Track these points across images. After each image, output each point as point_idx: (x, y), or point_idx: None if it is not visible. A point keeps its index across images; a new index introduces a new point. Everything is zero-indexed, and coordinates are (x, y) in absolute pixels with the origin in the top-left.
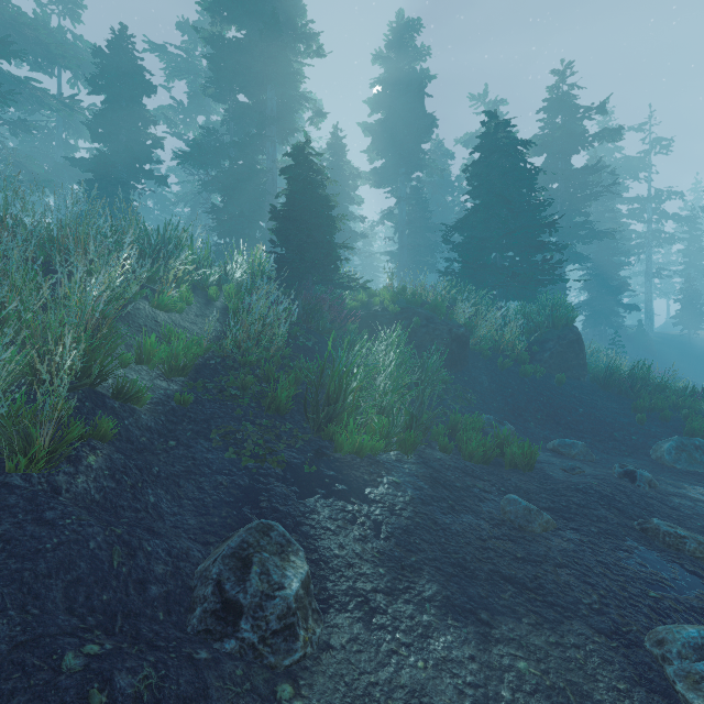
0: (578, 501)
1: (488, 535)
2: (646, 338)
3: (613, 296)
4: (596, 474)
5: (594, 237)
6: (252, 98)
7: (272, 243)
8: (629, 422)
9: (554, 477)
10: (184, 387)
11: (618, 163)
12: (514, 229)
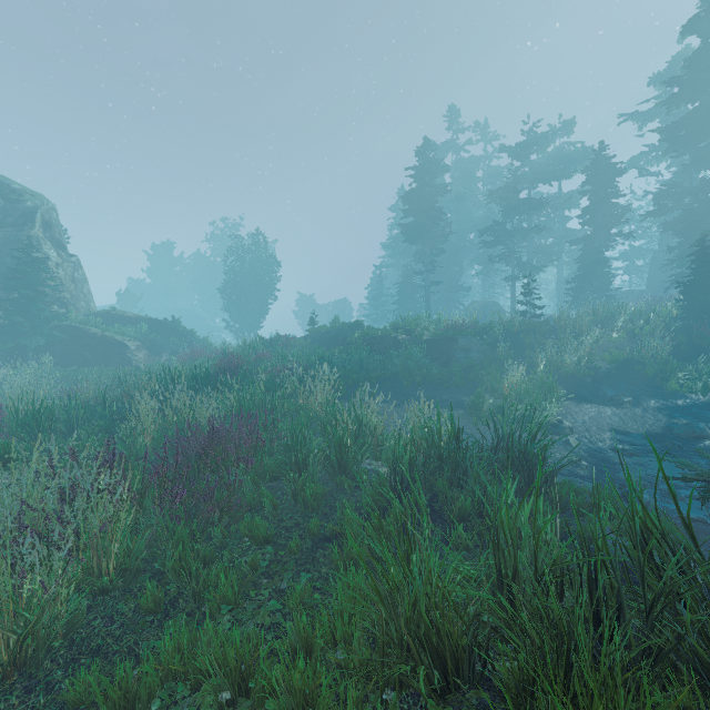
0: None
1: (707, 414)
2: None
3: None
4: None
5: None
6: (708, 147)
7: (677, 300)
8: None
9: None
10: (614, 368)
11: None
12: None
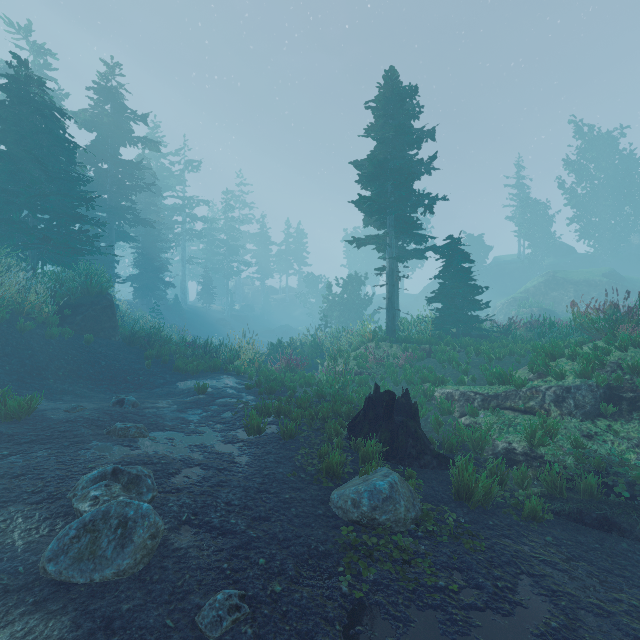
0: (64, 428)
1: None
2: (181, 308)
3: (157, 274)
4: (95, 407)
5: (138, 222)
6: None
7: None
8: (141, 368)
9: (54, 418)
10: None
11: (164, 169)
12: (48, 192)
